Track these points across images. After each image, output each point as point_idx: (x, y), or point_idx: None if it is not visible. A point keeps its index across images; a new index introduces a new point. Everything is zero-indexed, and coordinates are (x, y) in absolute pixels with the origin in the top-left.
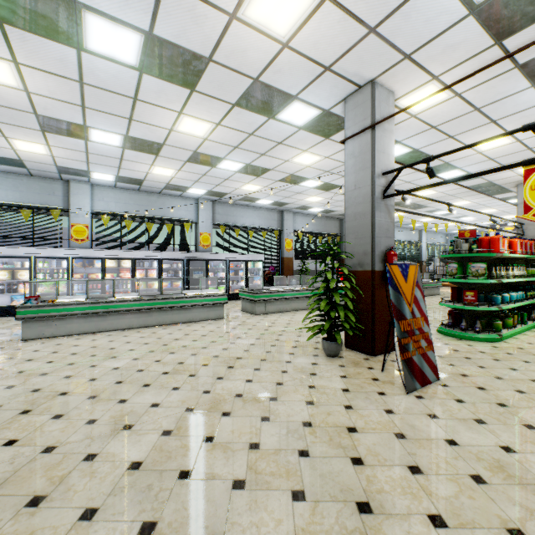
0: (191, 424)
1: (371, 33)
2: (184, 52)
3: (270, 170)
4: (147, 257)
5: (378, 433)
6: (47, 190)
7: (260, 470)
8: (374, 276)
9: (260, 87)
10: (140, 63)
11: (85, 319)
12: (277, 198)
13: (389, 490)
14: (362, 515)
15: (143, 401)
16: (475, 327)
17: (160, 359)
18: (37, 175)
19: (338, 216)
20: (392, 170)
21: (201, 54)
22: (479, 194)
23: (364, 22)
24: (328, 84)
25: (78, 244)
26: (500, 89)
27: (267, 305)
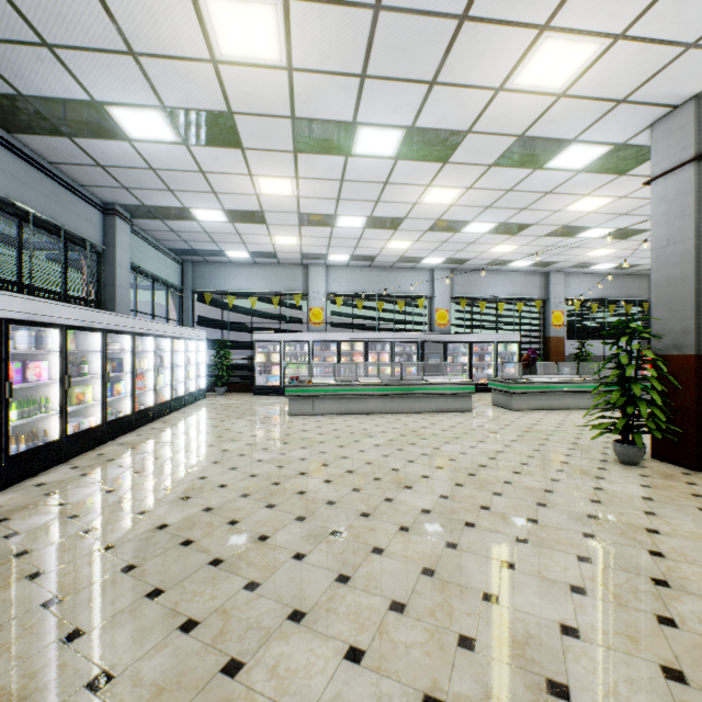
0: (464, 495)
1: (690, 48)
2: (442, 133)
3: (532, 226)
4: (379, 339)
5: (689, 540)
6: (290, 276)
7: (541, 536)
8: (699, 362)
9: (525, 142)
10: (397, 152)
11: (335, 401)
12: (541, 257)
13: (694, 580)
14: (656, 586)
15: (413, 472)
16: None
17: (414, 442)
18: (283, 264)
19: (644, 271)
20: None
21: (459, 130)
22: None
23: (676, 43)
24: (622, 117)
25: (316, 327)
26: None
27: (527, 399)
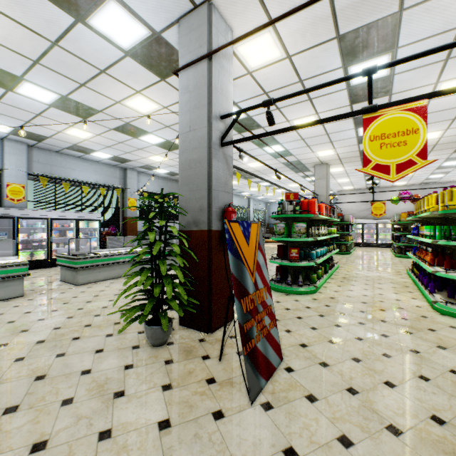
0: None
1: None
2: None
3: (99, 112)
4: None
5: None
6: None
7: None
8: (211, 236)
9: None
10: None
11: None
12: (117, 152)
13: None
14: None
15: None
16: (298, 281)
17: None
18: None
19: None
20: (231, 113)
21: None
22: (290, 170)
23: None
24: None
25: None
26: (321, 61)
27: (94, 272)
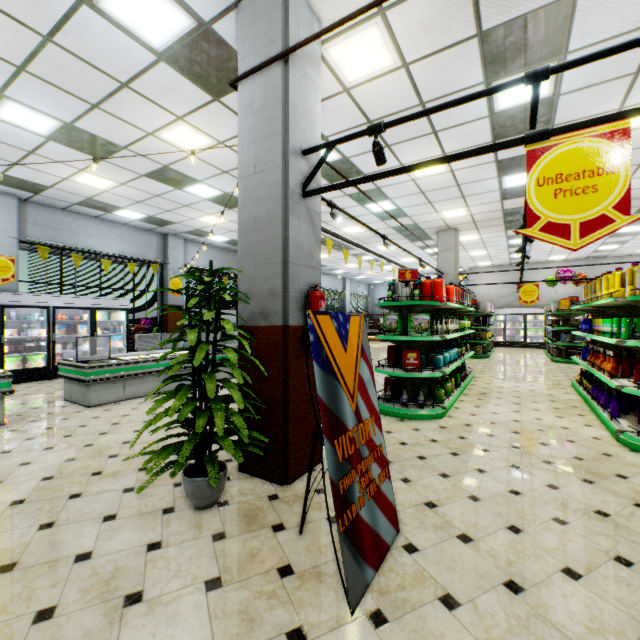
0: None
1: None
2: None
3: (122, 150)
4: None
5: None
6: None
7: None
8: (287, 336)
9: None
10: None
11: None
12: (152, 210)
13: None
14: None
15: None
16: (418, 400)
17: None
18: None
19: None
20: (318, 146)
21: None
22: (404, 238)
23: None
24: None
25: None
26: (453, 73)
27: (115, 387)
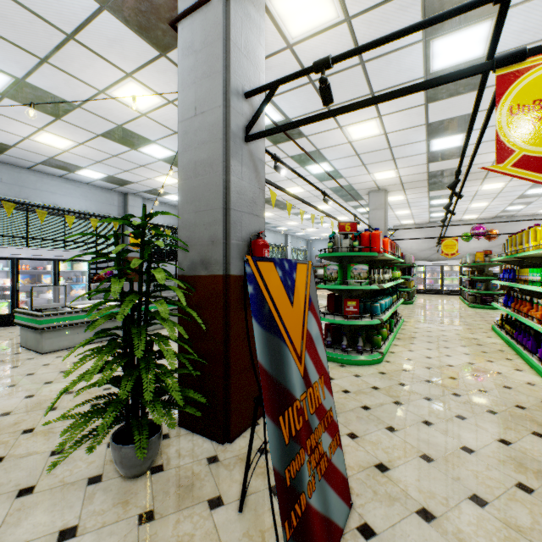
0: None
1: None
2: None
3: (77, 108)
4: None
5: None
6: None
7: None
8: (229, 286)
9: None
10: None
11: None
12: (111, 170)
13: None
14: None
15: None
16: (357, 346)
17: None
18: None
19: None
20: (262, 87)
21: None
22: (339, 198)
23: None
24: None
25: None
26: (393, 29)
27: (69, 334)
